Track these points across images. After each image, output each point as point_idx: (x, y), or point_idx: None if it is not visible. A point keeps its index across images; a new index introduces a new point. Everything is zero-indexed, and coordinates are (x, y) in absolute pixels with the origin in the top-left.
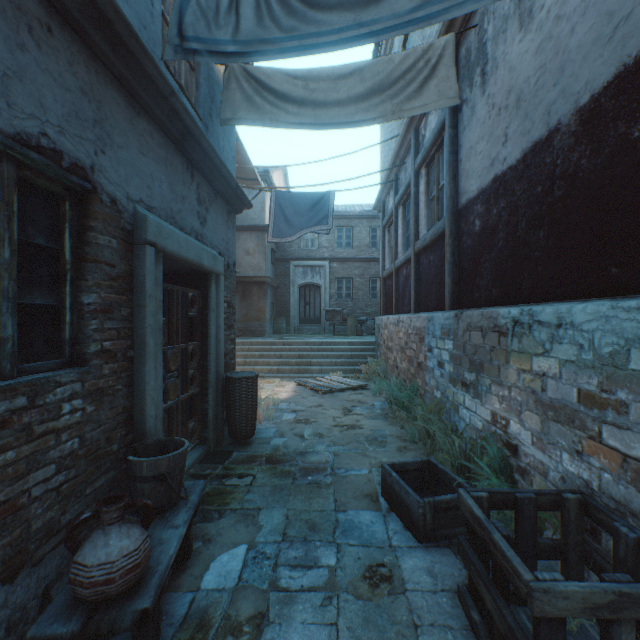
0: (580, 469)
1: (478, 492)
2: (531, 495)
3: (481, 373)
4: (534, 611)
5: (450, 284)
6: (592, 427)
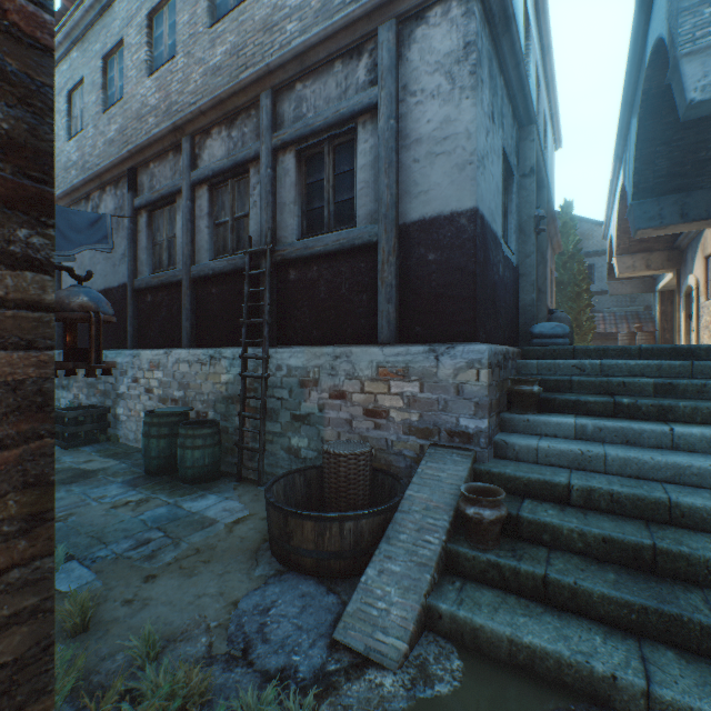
0: (96, 399)
1: (59, 408)
2: (78, 407)
3: (71, 379)
4: (67, 417)
5: (57, 337)
6: (98, 386)
